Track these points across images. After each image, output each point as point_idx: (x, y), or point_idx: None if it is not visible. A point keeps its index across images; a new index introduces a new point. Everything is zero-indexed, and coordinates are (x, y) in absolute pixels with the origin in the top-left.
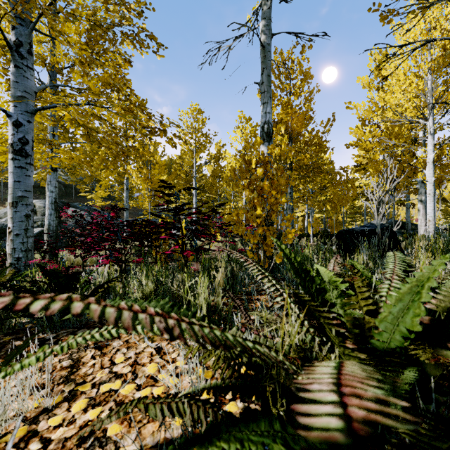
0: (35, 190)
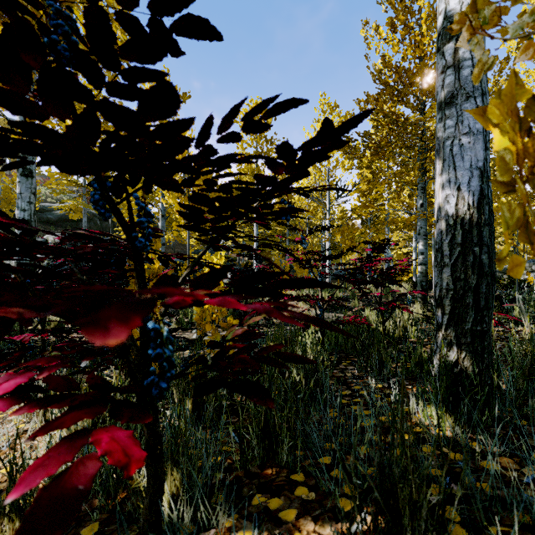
0: (65, 224)
